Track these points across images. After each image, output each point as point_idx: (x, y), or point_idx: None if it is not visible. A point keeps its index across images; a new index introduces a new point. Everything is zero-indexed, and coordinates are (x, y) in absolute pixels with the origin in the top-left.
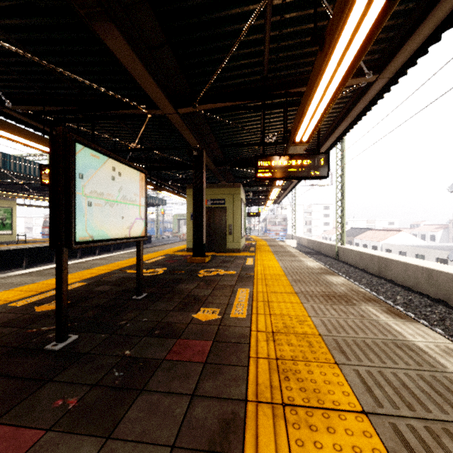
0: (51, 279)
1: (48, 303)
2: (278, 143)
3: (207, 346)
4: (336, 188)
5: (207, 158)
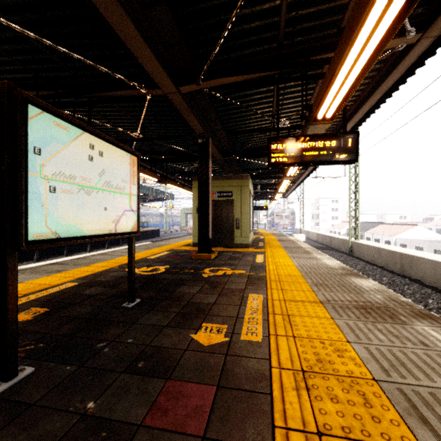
0: (42, 277)
1: (24, 310)
2: (291, 128)
3: (209, 397)
4: (350, 180)
5: (214, 147)
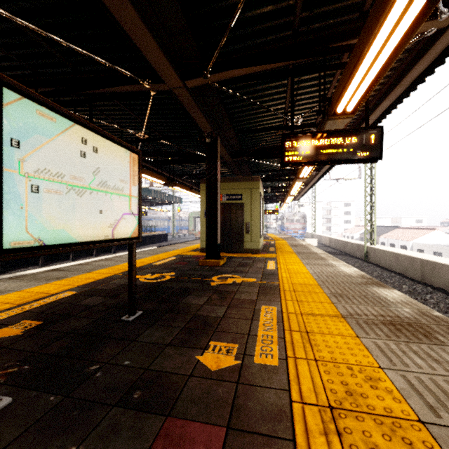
0: (41, 285)
1: (14, 323)
2: (305, 125)
3: (217, 443)
4: (365, 182)
5: (222, 147)
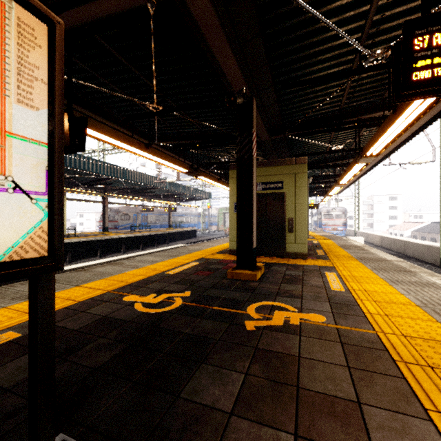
0: None
1: None
2: None
3: None
4: None
5: (258, 117)
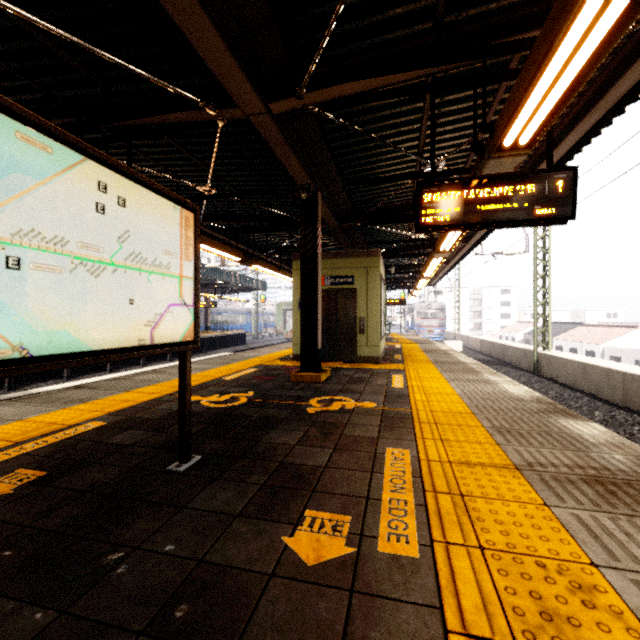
0: (55, 411)
1: (4, 474)
2: (450, 172)
3: None
4: (535, 258)
5: (325, 207)
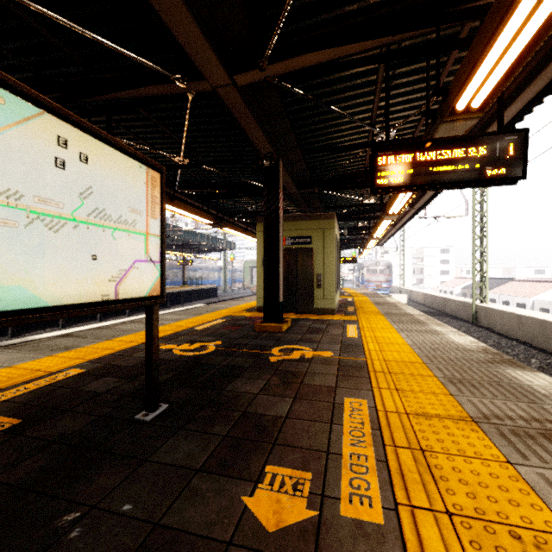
0: (41, 358)
1: None
2: (400, 140)
3: None
4: (473, 220)
5: (286, 174)
